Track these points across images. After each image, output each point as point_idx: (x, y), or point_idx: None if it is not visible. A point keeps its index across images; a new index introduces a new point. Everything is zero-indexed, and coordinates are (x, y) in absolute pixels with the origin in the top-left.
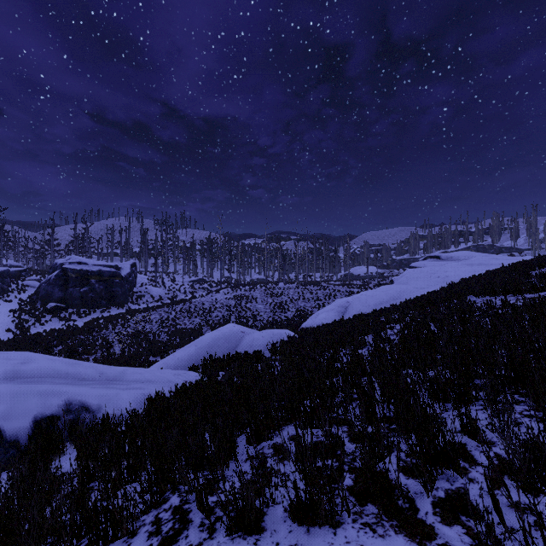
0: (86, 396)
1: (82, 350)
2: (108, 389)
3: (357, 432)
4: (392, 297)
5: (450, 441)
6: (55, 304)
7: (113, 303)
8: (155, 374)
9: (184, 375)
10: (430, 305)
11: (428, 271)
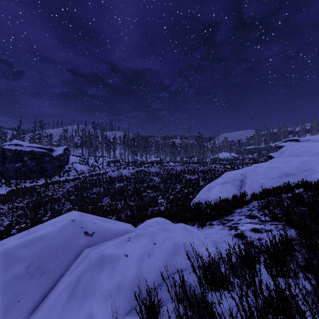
0: None
1: None
2: None
3: None
4: (298, 168)
5: None
6: None
7: (41, 175)
8: None
9: None
10: None
11: (313, 146)
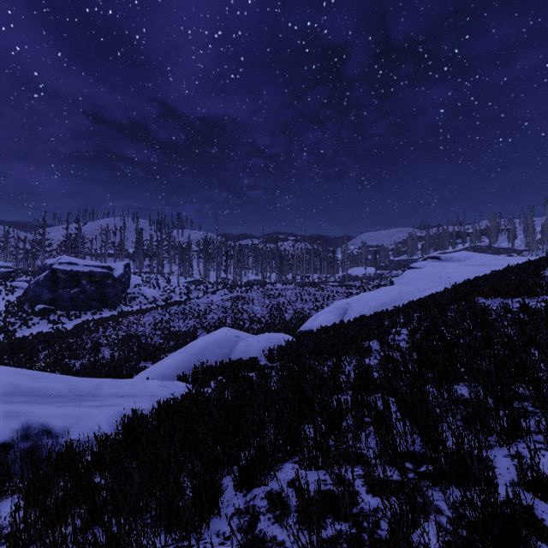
0: (49, 417)
1: (69, 354)
2: (78, 407)
3: (377, 479)
4: (393, 298)
5: (519, 511)
6: (43, 306)
7: (104, 305)
8: (137, 387)
9: (171, 387)
10: (437, 308)
11: (429, 272)
